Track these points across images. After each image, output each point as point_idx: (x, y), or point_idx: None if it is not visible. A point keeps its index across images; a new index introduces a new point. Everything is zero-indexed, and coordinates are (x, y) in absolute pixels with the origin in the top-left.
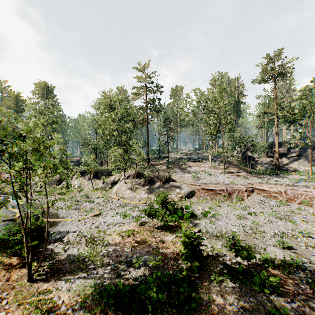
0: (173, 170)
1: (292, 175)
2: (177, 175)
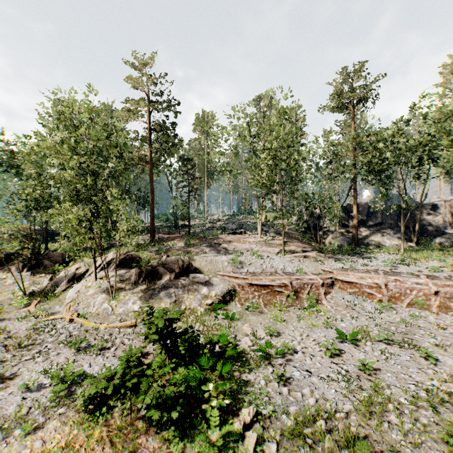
0: (196, 249)
1: (380, 254)
2: (204, 260)
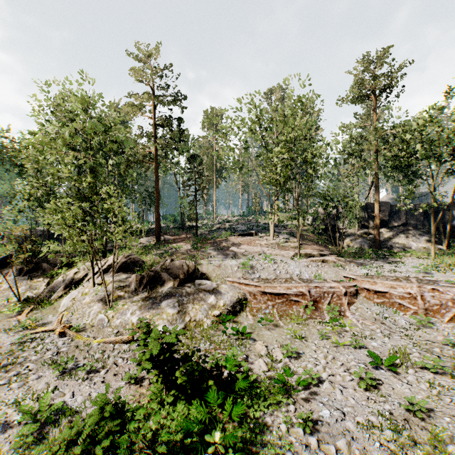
0: (203, 251)
1: (407, 259)
2: (212, 264)
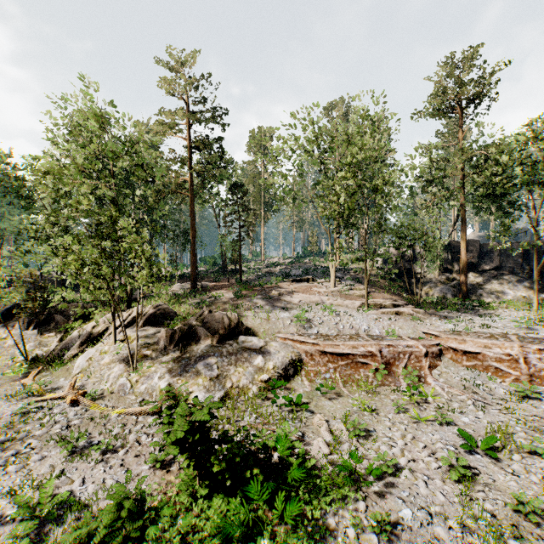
0: (249, 301)
1: (503, 311)
2: (259, 316)
